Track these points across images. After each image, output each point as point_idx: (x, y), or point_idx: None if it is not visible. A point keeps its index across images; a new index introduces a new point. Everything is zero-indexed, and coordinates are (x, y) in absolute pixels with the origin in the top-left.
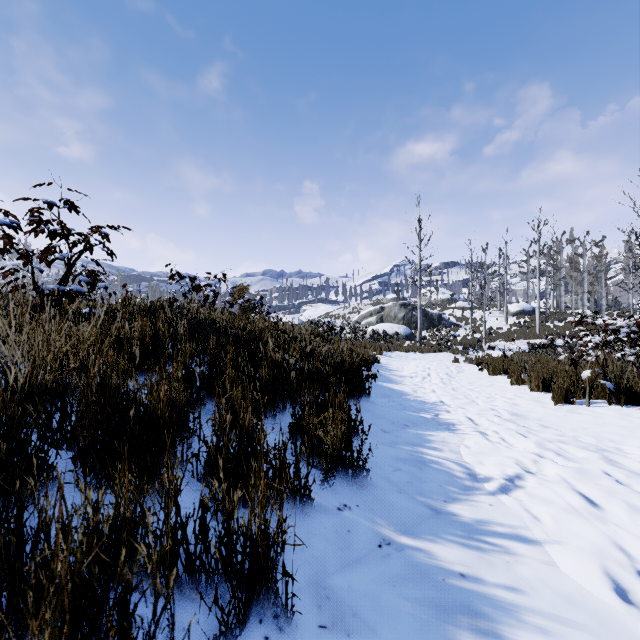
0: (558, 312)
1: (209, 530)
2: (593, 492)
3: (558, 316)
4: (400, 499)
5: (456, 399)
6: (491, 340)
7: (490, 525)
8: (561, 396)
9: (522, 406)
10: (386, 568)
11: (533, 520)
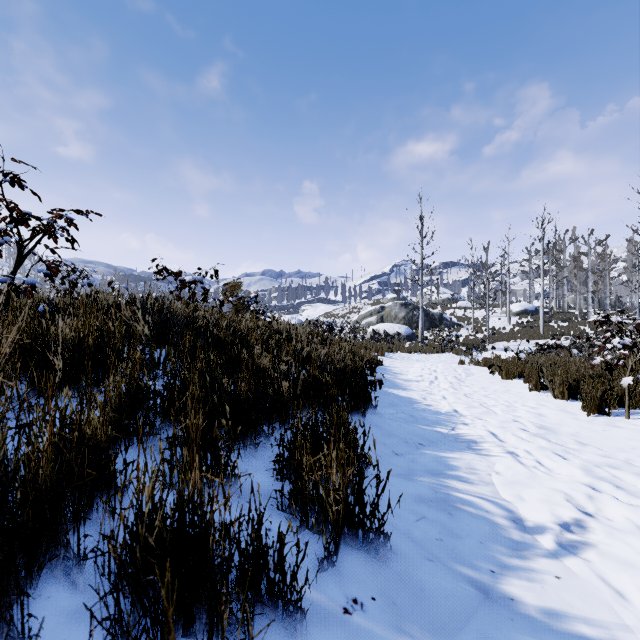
0: (561, 312)
1: None
2: None
3: (561, 316)
4: (432, 575)
5: (472, 408)
6: (495, 340)
7: (569, 620)
8: (594, 406)
9: (549, 417)
10: None
11: (629, 609)
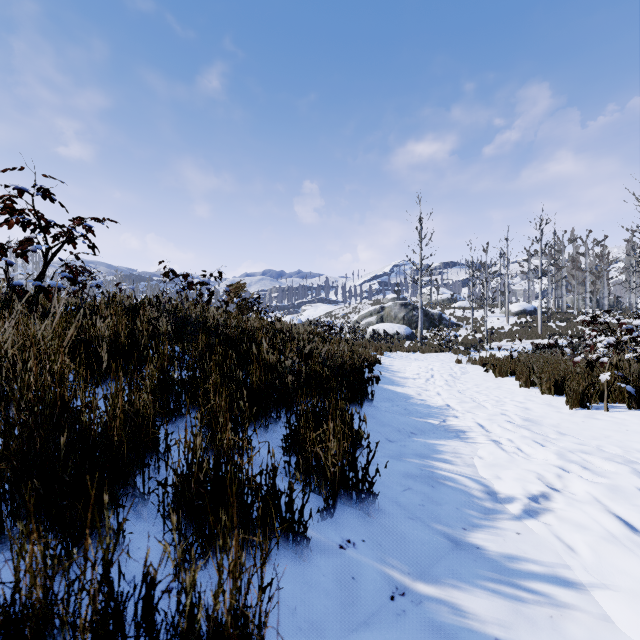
0: (560, 312)
1: (171, 591)
2: (635, 517)
3: (560, 316)
4: (413, 528)
5: (463, 403)
6: (493, 340)
7: (521, 562)
8: (576, 400)
9: (535, 411)
10: (402, 634)
11: (571, 555)
